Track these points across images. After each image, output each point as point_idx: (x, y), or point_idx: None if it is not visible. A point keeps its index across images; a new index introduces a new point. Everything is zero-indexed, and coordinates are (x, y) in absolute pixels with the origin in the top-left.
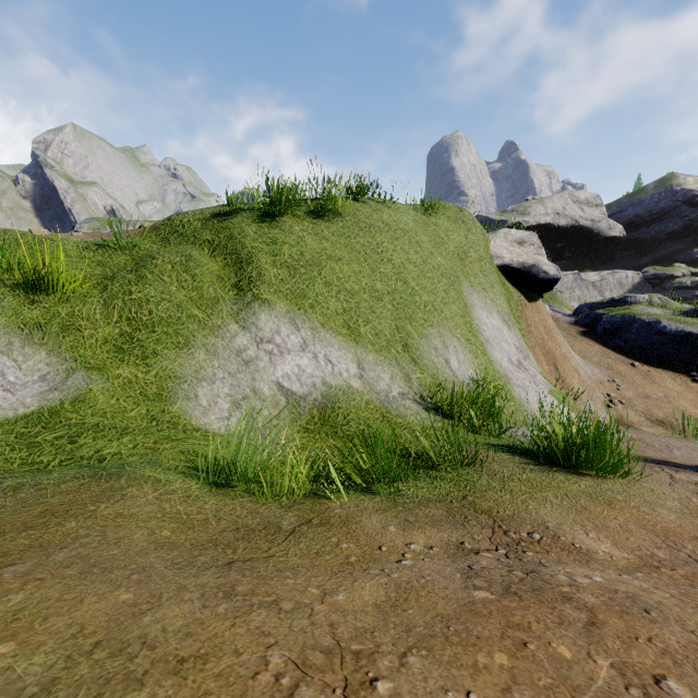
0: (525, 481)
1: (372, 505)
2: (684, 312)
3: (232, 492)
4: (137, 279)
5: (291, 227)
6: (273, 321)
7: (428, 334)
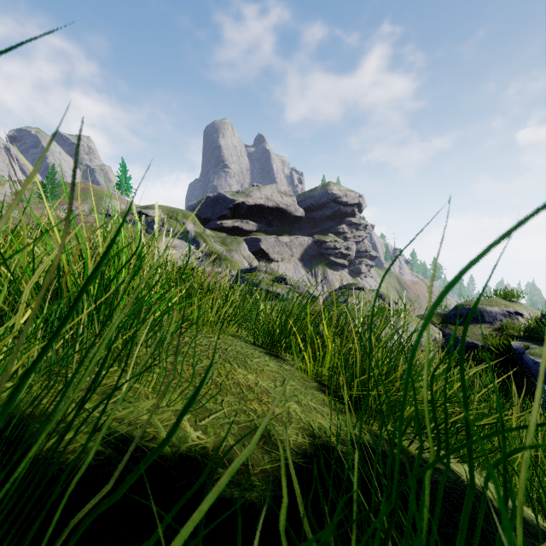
0: None
1: None
2: (276, 277)
3: None
4: None
5: None
6: None
7: None
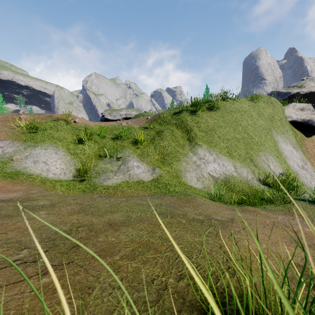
0: (311, 209)
1: (259, 209)
2: None
3: (217, 202)
4: (161, 139)
5: (202, 115)
6: (203, 151)
7: (259, 155)
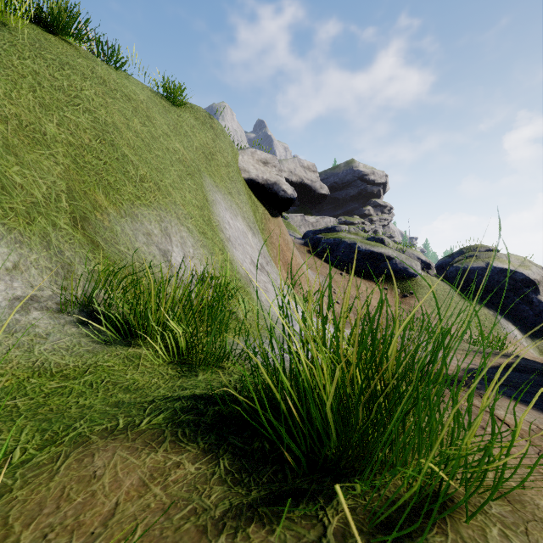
0: None
1: None
2: (368, 238)
3: None
4: None
5: None
6: None
7: (138, 214)
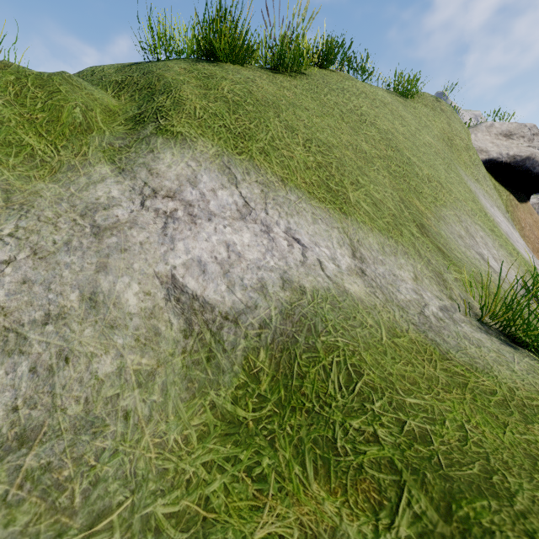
0: None
1: None
2: None
3: None
4: None
5: (237, 69)
6: (185, 163)
7: (443, 216)
